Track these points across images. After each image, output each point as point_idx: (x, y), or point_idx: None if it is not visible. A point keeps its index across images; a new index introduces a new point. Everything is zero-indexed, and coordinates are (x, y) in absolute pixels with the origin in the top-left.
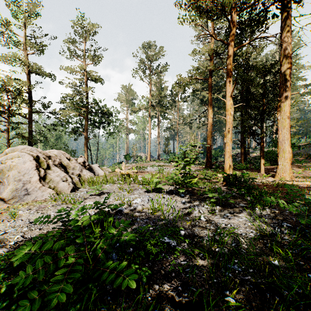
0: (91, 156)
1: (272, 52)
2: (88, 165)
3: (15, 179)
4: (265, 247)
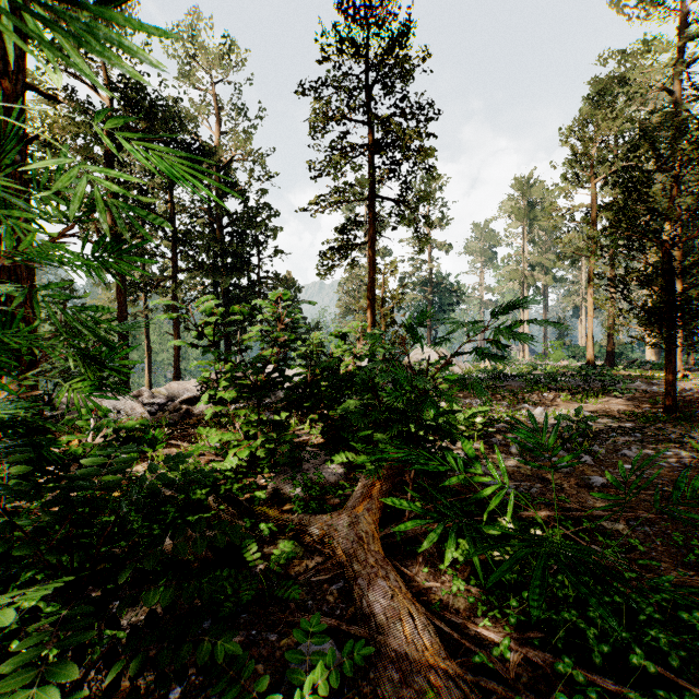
0: None
1: None
2: None
3: None
4: None
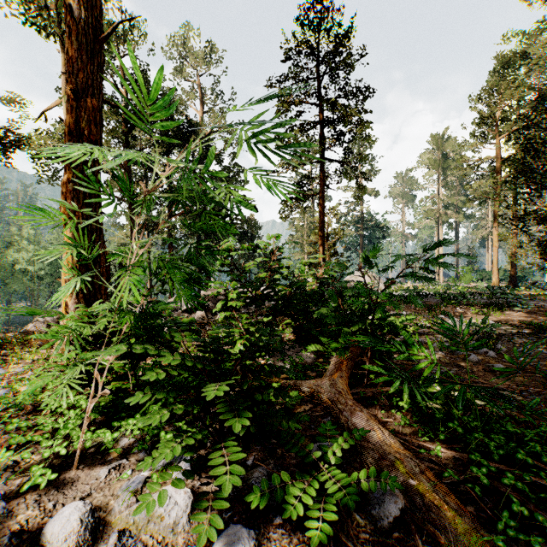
0: None
1: None
2: None
3: None
4: None
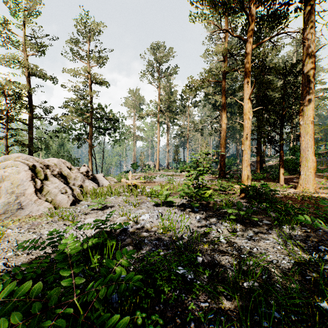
0: (95, 165)
1: (289, 53)
2: (91, 175)
3: (7, 191)
4: (305, 281)
